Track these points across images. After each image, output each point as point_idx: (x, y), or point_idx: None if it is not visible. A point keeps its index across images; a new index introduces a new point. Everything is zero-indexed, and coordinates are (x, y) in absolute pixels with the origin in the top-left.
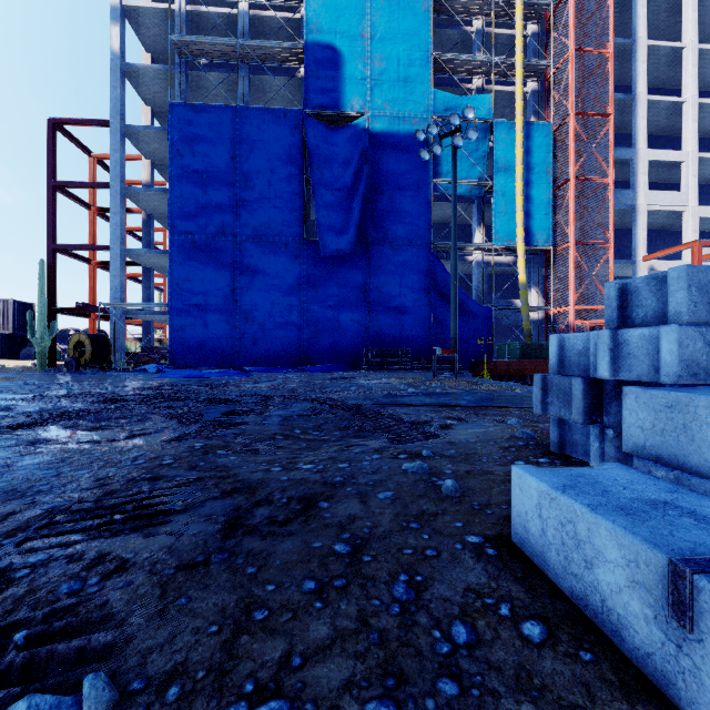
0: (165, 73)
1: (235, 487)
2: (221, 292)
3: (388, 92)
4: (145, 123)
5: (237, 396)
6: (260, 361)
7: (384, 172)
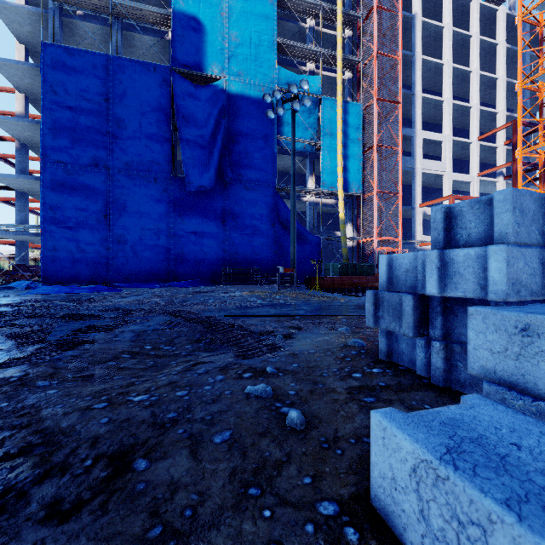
0: (39, 15)
1: (28, 444)
2: (94, 217)
3: (242, 63)
4: (19, 59)
5: (100, 311)
6: (131, 277)
7: (239, 126)
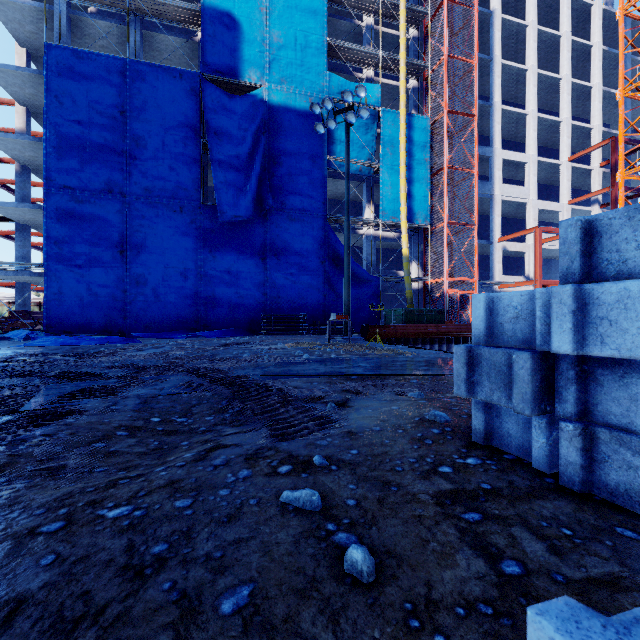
0: (42, 12)
1: None
2: (108, 253)
3: (286, 68)
4: (19, 65)
5: (107, 368)
6: (152, 326)
7: (282, 144)
